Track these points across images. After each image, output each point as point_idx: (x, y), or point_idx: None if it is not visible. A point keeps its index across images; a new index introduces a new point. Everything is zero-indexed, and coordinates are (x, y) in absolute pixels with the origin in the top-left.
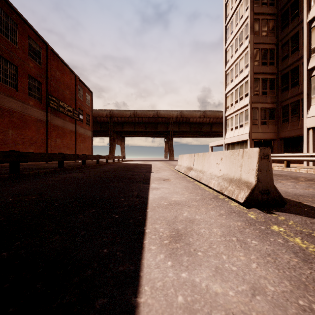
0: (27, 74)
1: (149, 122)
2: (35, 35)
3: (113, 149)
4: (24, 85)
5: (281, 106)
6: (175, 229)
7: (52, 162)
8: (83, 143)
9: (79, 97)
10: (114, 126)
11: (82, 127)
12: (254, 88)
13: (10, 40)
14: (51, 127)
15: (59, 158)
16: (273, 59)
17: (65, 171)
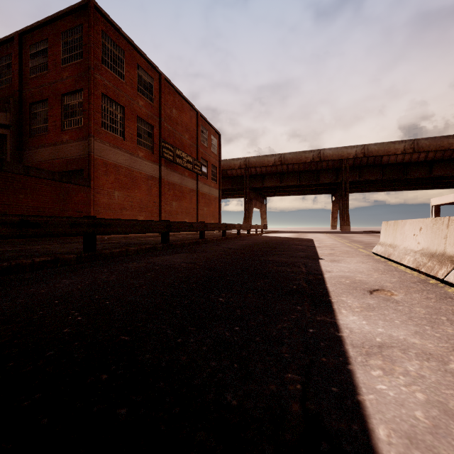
0: (136, 115)
1: (305, 170)
2: (145, 62)
3: (249, 215)
4: (133, 131)
5: None
6: None
7: None
8: (207, 207)
9: (202, 142)
10: (250, 181)
11: (207, 184)
12: None
13: (116, 74)
14: (165, 185)
15: (161, 228)
16: None
17: (170, 248)
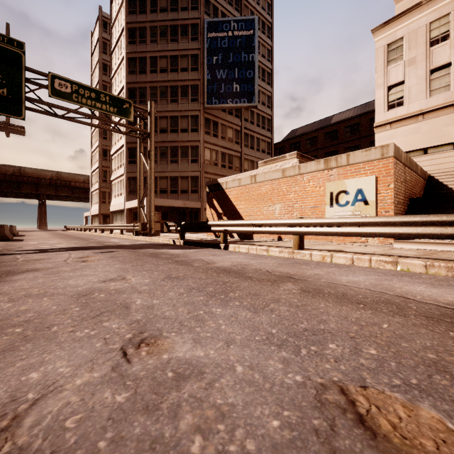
0: None
1: (6, 180)
2: None
3: None
4: None
5: None
6: None
7: None
8: None
9: None
10: None
11: None
12: (103, 177)
13: None
14: None
15: None
16: None
17: None
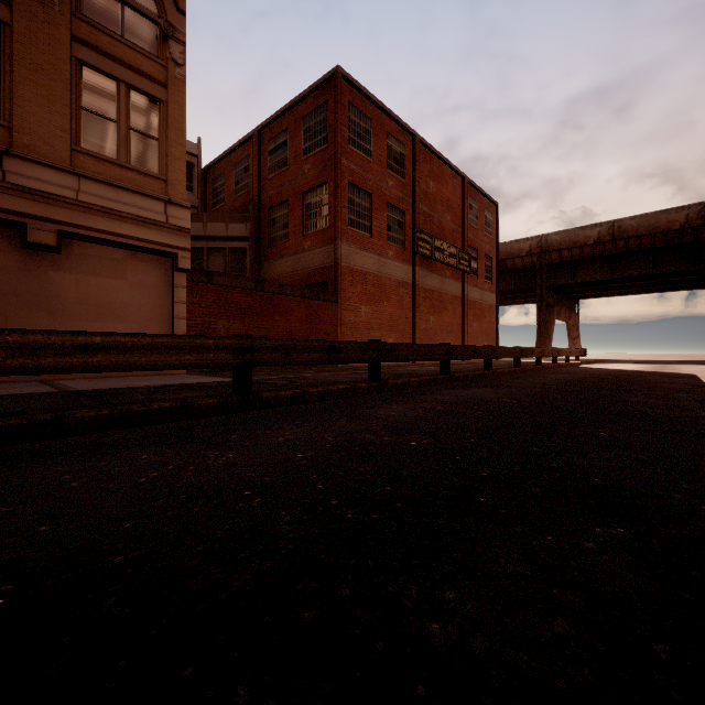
0: (385, 202)
1: (667, 245)
2: (395, 126)
3: (547, 333)
4: (381, 224)
5: None
6: None
7: (422, 362)
8: (478, 322)
9: (470, 223)
10: (550, 274)
11: (477, 286)
12: None
13: (362, 153)
14: (420, 293)
15: (441, 355)
16: None
17: (452, 381)
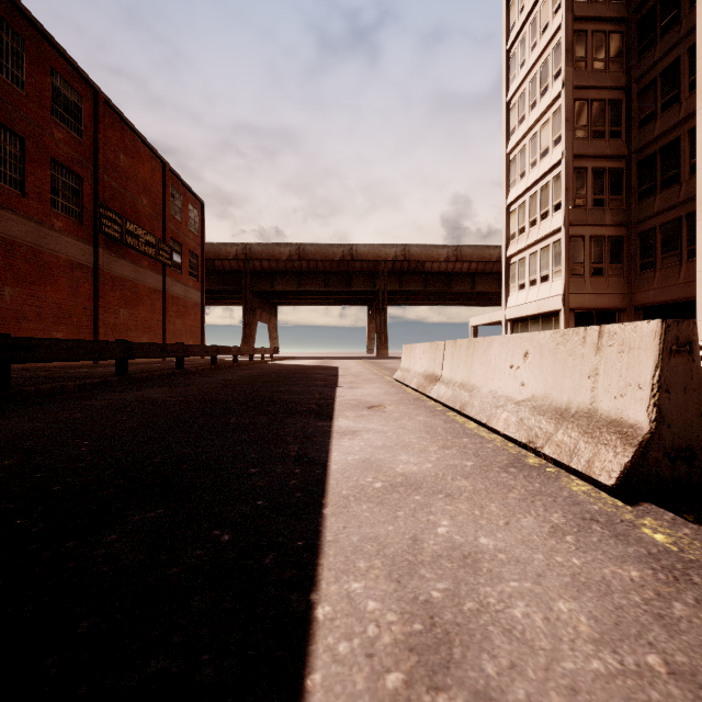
0: (49, 156)
1: (332, 271)
2: (67, 66)
3: (251, 333)
4: (42, 183)
5: (637, 233)
6: (422, 603)
7: (109, 362)
8: (182, 319)
9: (173, 214)
10: (253, 280)
11: (181, 281)
12: (574, 192)
13: (6, 76)
14: (106, 280)
15: (116, 353)
16: (619, 125)
17: (131, 382)
